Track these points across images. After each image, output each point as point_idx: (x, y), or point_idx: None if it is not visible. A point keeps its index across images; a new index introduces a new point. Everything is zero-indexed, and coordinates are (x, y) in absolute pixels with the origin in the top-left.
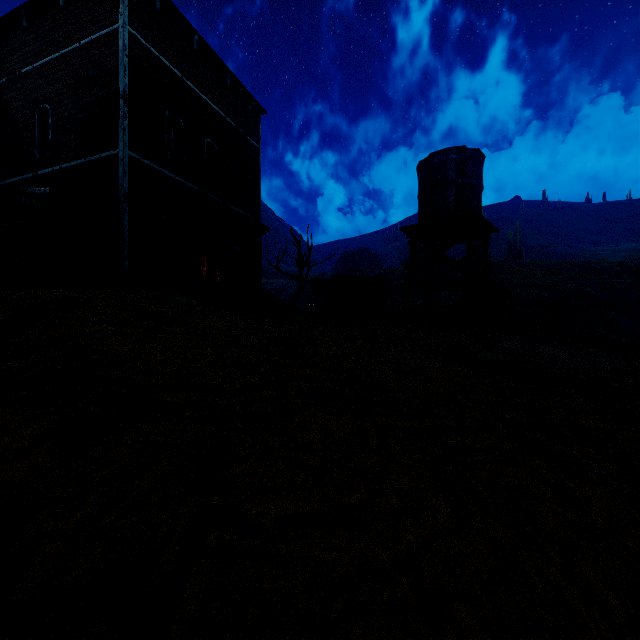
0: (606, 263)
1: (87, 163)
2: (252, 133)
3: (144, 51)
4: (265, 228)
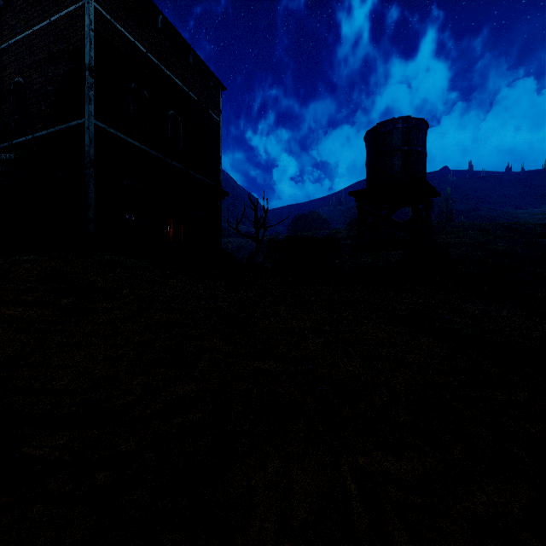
0: (530, 224)
1: (56, 132)
2: (213, 107)
3: (110, 27)
4: (224, 193)
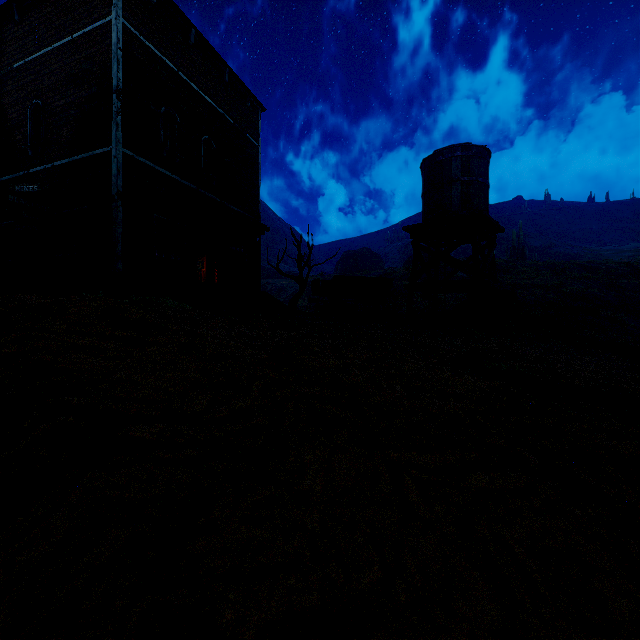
0: (612, 263)
1: (79, 160)
2: (251, 131)
3: (138, 44)
4: (264, 228)
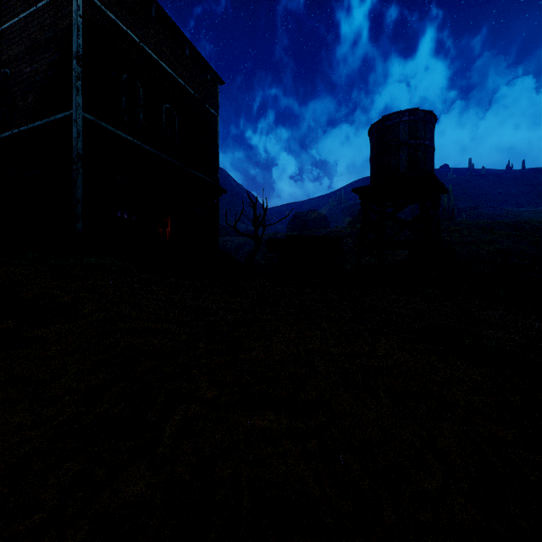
0: (535, 223)
1: (43, 125)
2: (211, 102)
3: (99, 13)
4: (222, 190)
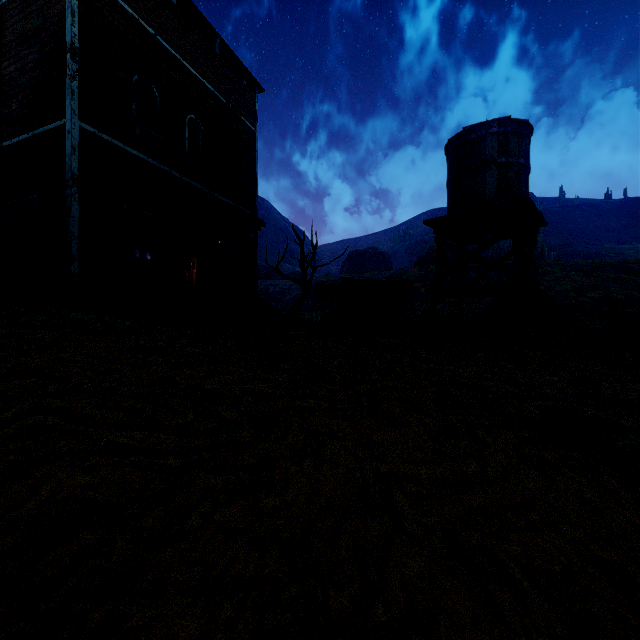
0: None
1: (30, 139)
2: (247, 113)
3: None
4: (260, 222)
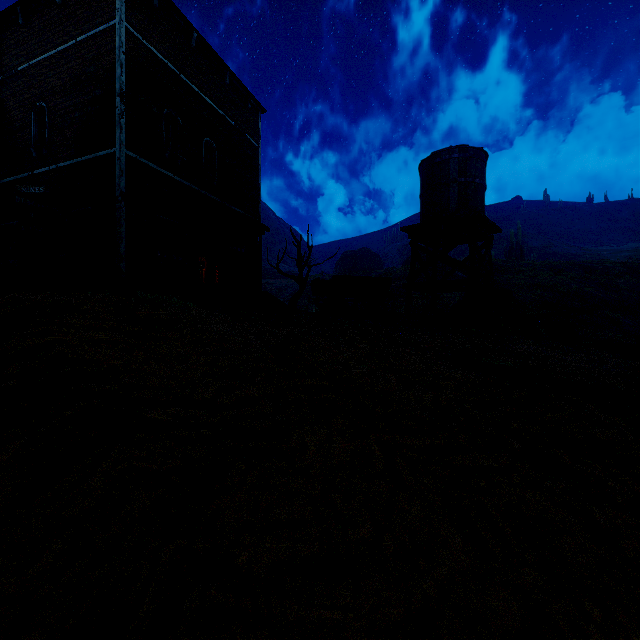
0: (609, 263)
1: (83, 162)
2: (252, 132)
3: (141, 48)
4: (265, 228)
